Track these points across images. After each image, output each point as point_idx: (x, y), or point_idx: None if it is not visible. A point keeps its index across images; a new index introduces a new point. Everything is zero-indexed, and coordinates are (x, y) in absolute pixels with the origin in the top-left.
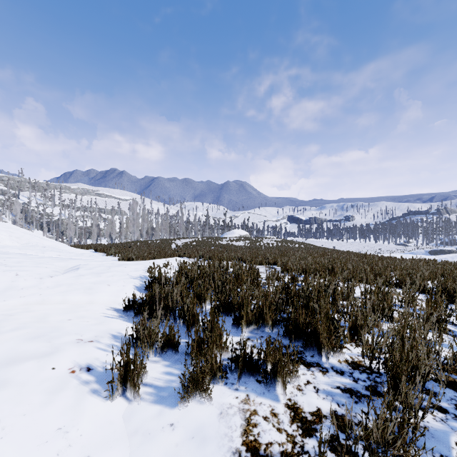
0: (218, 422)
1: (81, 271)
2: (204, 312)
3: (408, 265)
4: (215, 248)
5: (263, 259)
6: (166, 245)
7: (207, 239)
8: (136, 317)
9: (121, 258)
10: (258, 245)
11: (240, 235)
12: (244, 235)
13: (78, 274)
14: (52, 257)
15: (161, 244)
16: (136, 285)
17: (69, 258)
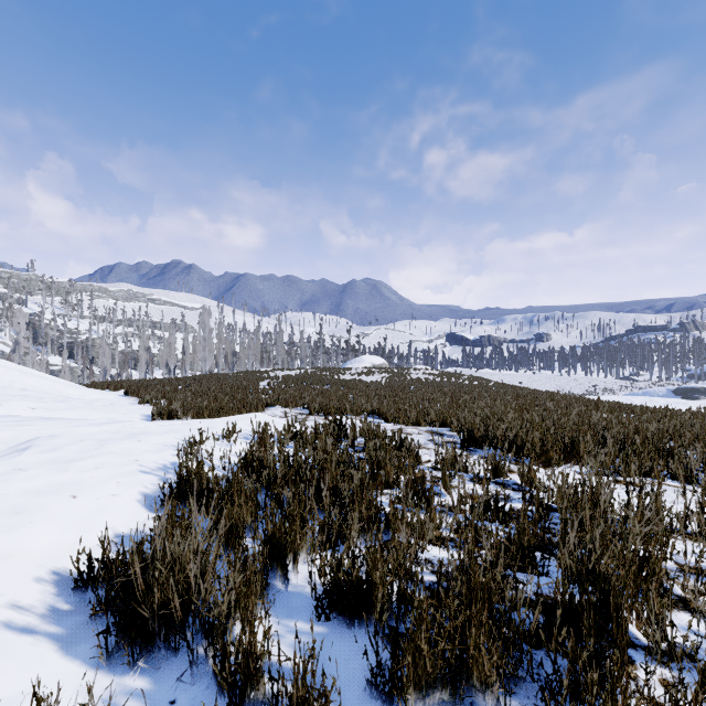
0: None
1: (27, 457)
2: (291, 595)
3: (705, 430)
4: (332, 387)
5: (420, 415)
6: (249, 382)
7: (320, 371)
8: (100, 616)
9: (155, 413)
10: (404, 383)
11: (374, 364)
12: (379, 364)
13: (13, 467)
14: (2, 416)
15: (242, 381)
16: (146, 492)
17: (40, 416)
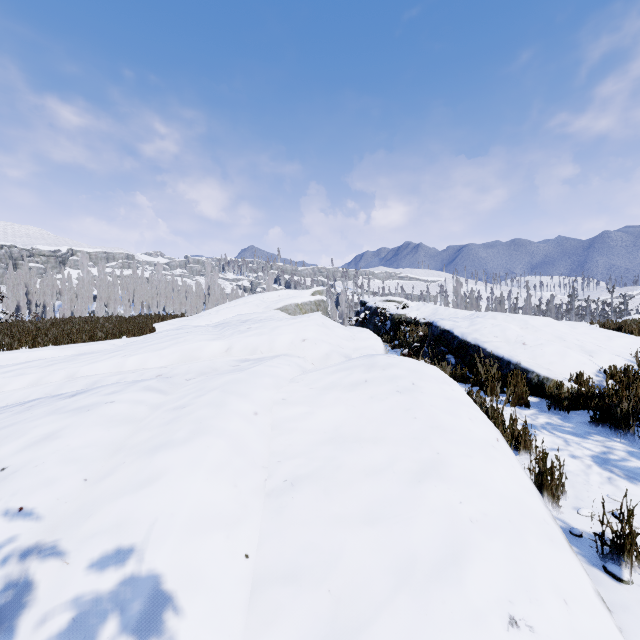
0: None
1: None
2: None
3: None
4: None
5: None
6: None
7: None
8: None
9: None
10: None
11: None
12: None
13: None
14: None
15: None
16: None
17: None
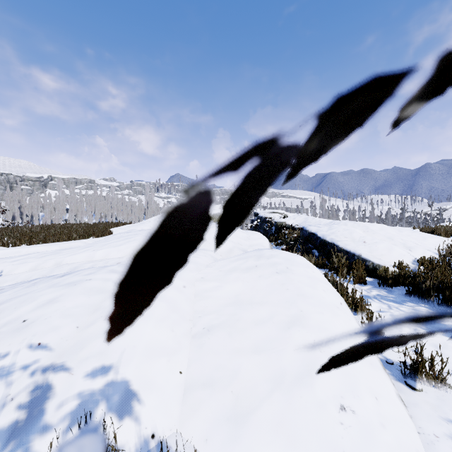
0: None
1: None
2: None
3: None
4: None
5: None
6: None
7: None
8: None
9: None
10: None
11: None
12: None
13: None
14: None
15: None
16: None
17: None
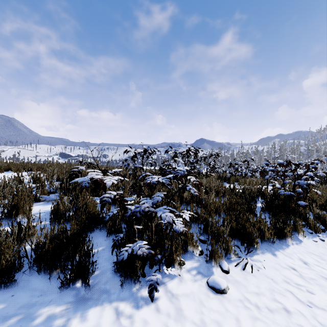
0: (24, 173)
1: None
2: None
3: None
4: None
5: None
6: None
7: None
8: None
9: None
10: None
11: None
12: None
13: None
14: None
15: None
16: None
17: None
